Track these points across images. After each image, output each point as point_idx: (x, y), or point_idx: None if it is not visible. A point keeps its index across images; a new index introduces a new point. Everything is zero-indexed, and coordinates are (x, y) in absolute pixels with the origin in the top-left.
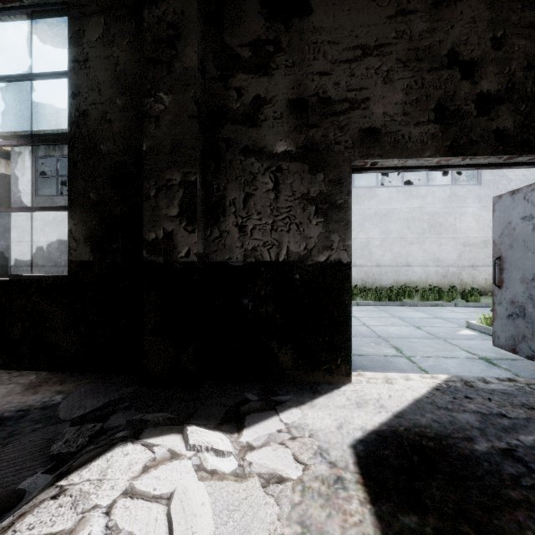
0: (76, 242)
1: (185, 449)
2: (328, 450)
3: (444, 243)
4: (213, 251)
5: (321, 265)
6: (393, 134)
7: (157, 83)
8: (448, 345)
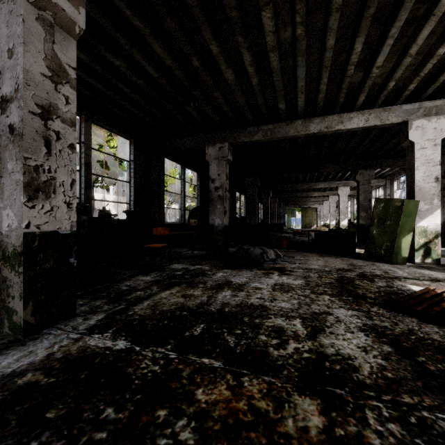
0: None
1: None
2: None
3: None
4: None
5: None
6: None
7: None
8: None
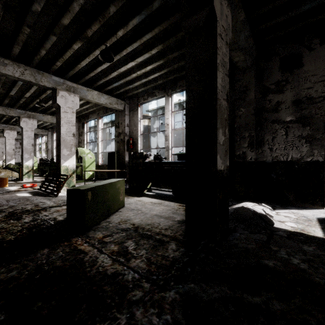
0: None
1: (261, 206)
2: (307, 217)
3: None
4: (259, 157)
5: (308, 162)
6: None
7: (240, 105)
8: None
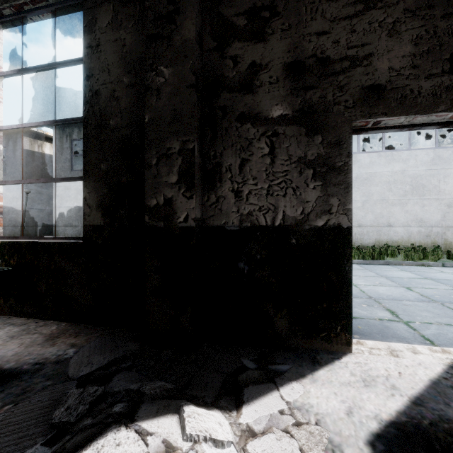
0: (90, 209)
1: (181, 438)
2: (342, 447)
3: (427, 204)
4: (210, 215)
5: (319, 230)
6: (400, 89)
7: (158, 57)
8: (448, 310)
